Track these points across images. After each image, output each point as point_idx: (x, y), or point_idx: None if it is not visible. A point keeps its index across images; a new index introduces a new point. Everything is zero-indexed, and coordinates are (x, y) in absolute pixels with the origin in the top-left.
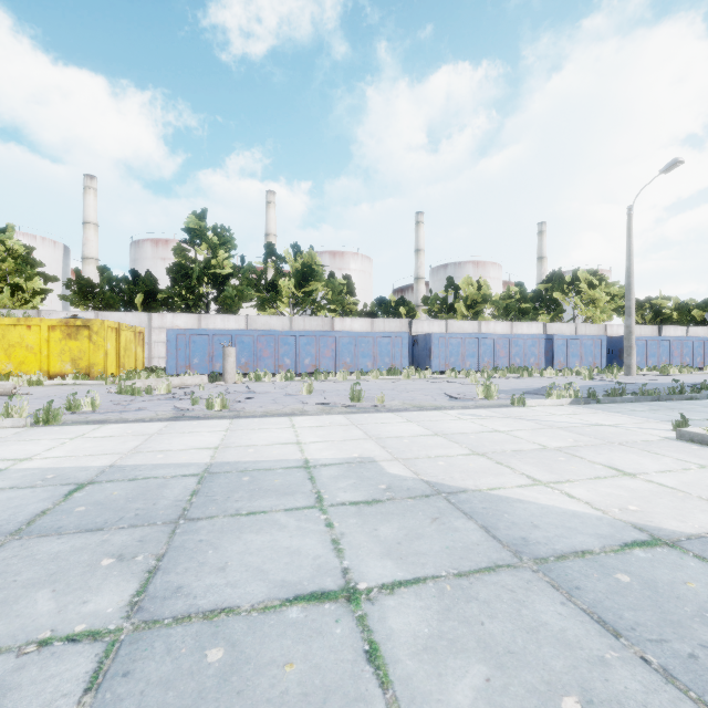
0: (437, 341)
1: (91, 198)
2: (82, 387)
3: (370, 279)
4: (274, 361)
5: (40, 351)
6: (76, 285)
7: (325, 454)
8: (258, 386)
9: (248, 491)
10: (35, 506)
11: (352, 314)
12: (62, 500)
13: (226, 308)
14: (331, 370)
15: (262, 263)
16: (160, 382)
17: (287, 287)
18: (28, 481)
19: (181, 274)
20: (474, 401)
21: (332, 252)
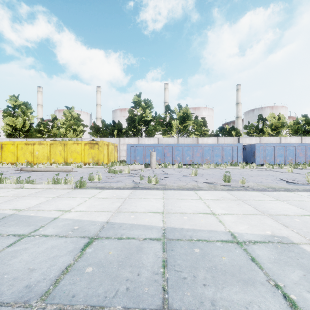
0: (258, 148)
1: (99, 95)
2: (95, 169)
3: (212, 119)
4: (172, 158)
5: (81, 154)
6: (94, 128)
7: (242, 228)
8: (167, 170)
9: (207, 270)
10: (63, 259)
11: (205, 136)
12: (79, 255)
13: (149, 135)
14: (199, 162)
15: (164, 114)
16: (125, 167)
17: (175, 124)
18: (65, 230)
19: (131, 121)
20: (307, 185)
21: (194, 108)
